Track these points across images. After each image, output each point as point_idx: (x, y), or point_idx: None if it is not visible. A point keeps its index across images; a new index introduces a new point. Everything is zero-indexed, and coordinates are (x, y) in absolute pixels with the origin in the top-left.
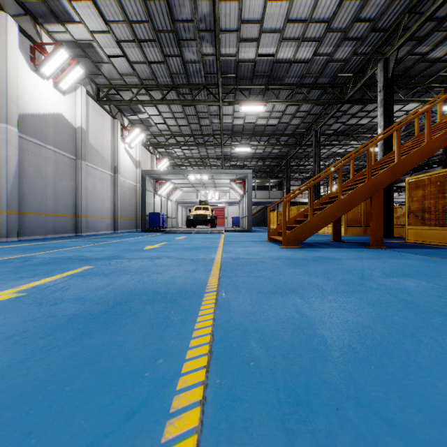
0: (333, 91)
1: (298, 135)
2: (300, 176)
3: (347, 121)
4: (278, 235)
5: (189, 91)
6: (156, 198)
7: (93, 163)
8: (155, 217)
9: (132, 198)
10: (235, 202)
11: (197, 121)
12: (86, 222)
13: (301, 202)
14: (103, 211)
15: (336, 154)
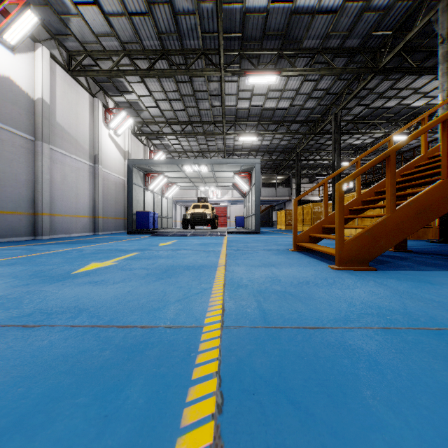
0: (364, 57)
1: (312, 121)
2: (308, 173)
3: (371, 103)
4: (309, 240)
5: (184, 61)
6: (146, 193)
7: (62, 148)
8: (143, 216)
9: (119, 194)
10: (238, 201)
11: (195, 104)
12: (51, 222)
13: (310, 200)
14: (78, 209)
15: (352, 147)
